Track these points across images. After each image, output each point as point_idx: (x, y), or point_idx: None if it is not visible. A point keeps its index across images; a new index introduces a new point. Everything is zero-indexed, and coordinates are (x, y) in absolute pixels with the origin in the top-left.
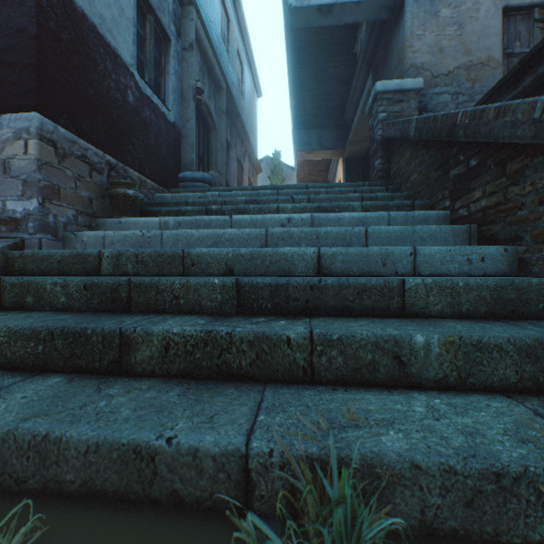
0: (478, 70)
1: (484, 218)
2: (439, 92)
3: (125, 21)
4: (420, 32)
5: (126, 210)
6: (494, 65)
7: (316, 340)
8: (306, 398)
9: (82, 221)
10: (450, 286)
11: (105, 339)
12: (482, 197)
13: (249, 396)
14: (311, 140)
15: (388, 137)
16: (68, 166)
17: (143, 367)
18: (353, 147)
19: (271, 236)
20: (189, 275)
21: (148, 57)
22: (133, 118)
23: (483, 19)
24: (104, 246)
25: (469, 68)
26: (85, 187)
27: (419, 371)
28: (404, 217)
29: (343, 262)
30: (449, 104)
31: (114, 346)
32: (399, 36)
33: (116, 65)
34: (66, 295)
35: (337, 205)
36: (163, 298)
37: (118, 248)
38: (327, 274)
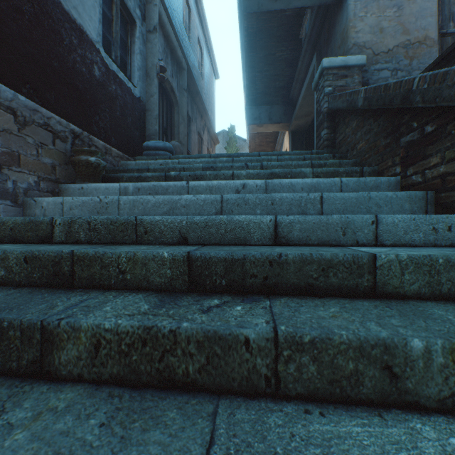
0: (416, 48)
1: (443, 185)
2: (379, 68)
3: (91, 1)
4: (362, 14)
5: (88, 176)
6: (430, 44)
7: (282, 342)
8: (272, 433)
9: (45, 187)
10: (429, 262)
11: (24, 334)
12: (440, 163)
13: (195, 429)
14: (261, 115)
15: (335, 108)
16: (29, 133)
17: (68, 369)
18: (298, 121)
19: (226, 202)
20: (142, 243)
21: (114, 36)
22: (99, 91)
23: (420, 2)
24: (62, 212)
25: (407, 46)
26: (47, 154)
27: (417, 387)
28: (355, 183)
29: (301, 230)
30: (389, 79)
31: (34, 342)
32: (342, 19)
33: (81, 40)
34: (6, 268)
35: (289, 171)
36: (108, 273)
37: (76, 214)
38: (284, 243)
